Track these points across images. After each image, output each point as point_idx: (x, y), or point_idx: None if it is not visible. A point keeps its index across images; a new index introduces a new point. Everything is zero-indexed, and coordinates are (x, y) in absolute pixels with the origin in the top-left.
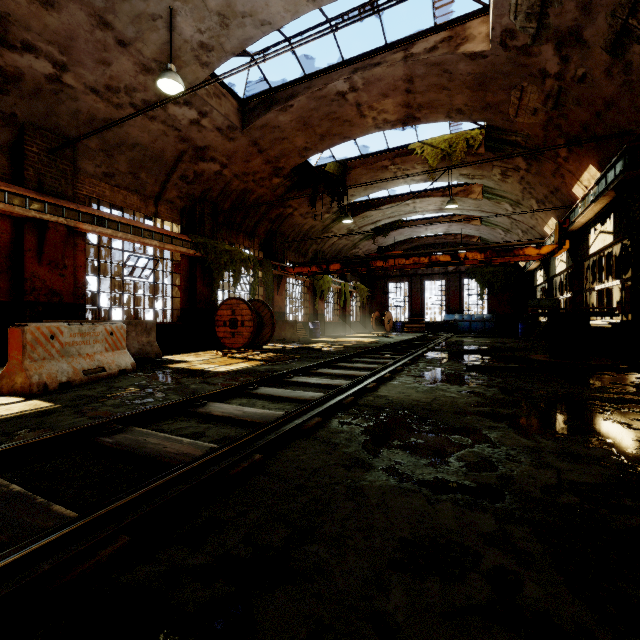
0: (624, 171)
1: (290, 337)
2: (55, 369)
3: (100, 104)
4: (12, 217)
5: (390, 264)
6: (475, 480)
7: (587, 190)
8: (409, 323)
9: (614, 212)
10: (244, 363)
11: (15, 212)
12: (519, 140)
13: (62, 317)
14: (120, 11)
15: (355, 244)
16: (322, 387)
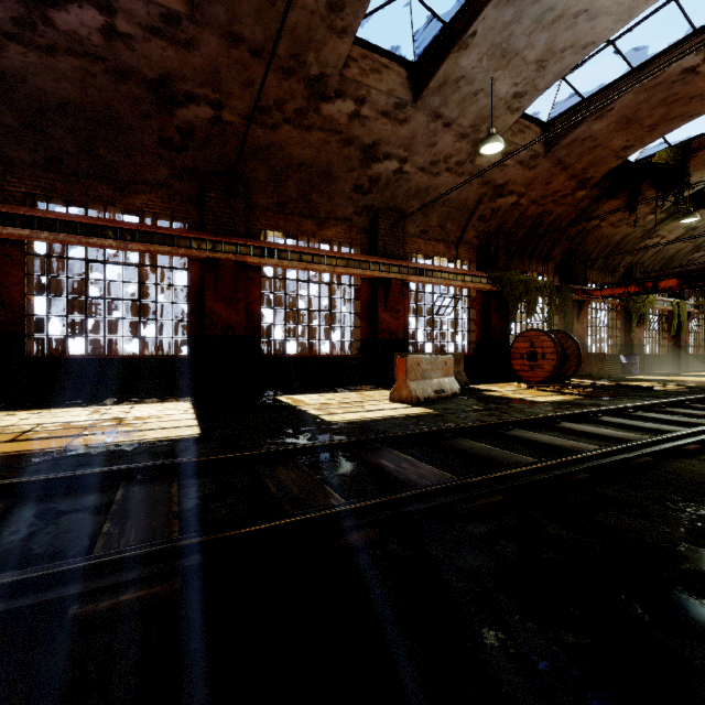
0: None
1: (597, 373)
2: (420, 388)
3: (424, 178)
4: (369, 279)
5: None
6: None
7: None
8: None
9: None
10: (558, 396)
11: (375, 275)
12: None
13: (397, 350)
14: (450, 102)
15: (698, 245)
16: (680, 424)
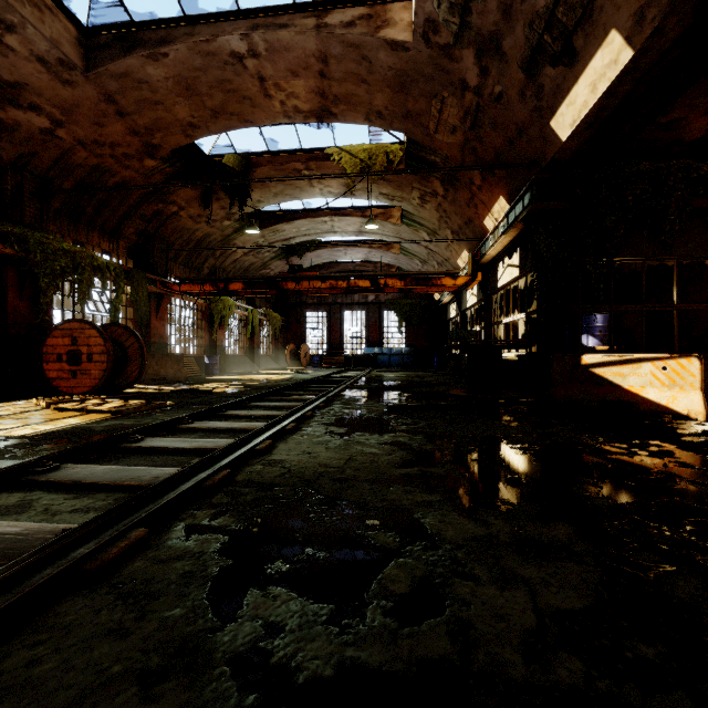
0: (533, 202)
1: (173, 375)
2: None
3: None
4: None
5: (304, 287)
6: (413, 653)
7: (498, 222)
8: (328, 357)
9: (521, 246)
10: (75, 418)
11: None
12: (438, 161)
13: None
14: None
15: (265, 263)
16: (187, 453)
